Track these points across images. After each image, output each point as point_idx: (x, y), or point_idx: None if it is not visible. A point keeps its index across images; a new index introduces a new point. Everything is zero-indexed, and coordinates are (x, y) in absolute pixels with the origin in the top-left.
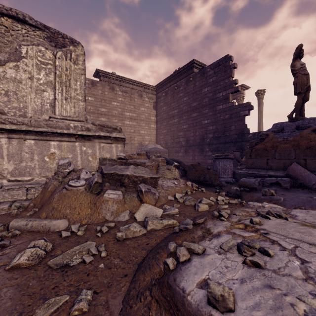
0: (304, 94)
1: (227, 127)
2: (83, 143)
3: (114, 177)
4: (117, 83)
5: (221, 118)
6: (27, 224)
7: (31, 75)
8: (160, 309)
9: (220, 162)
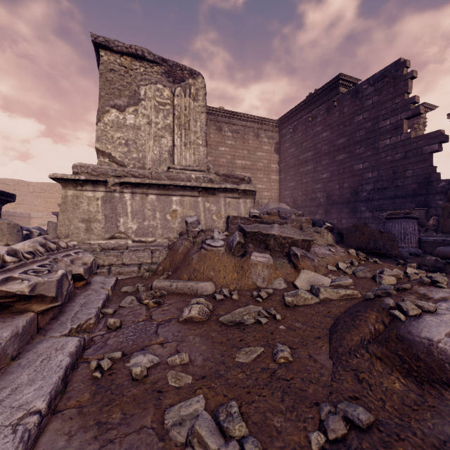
0: None
1: (398, 172)
2: (206, 199)
3: (258, 237)
4: (226, 120)
5: (388, 159)
6: (172, 285)
7: (149, 120)
8: (386, 366)
9: (396, 224)
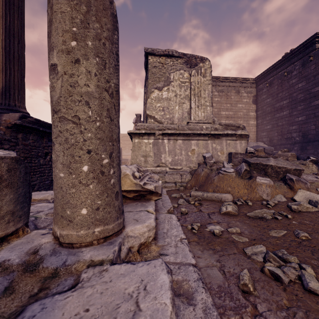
0: None
1: None
2: (213, 141)
3: (259, 167)
4: (213, 84)
5: None
6: (203, 194)
7: (176, 93)
8: None
9: None
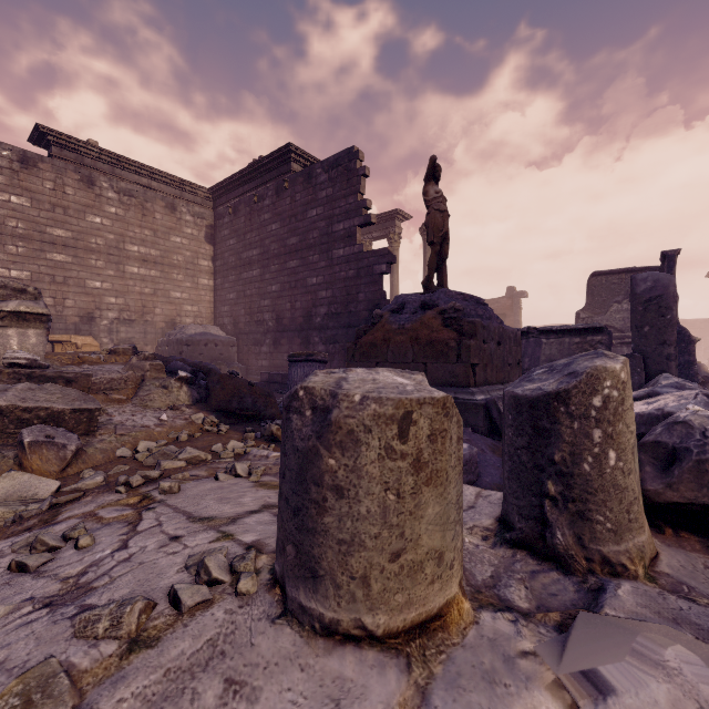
0: (442, 245)
1: (352, 294)
2: None
3: None
4: (105, 168)
5: (343, 275)
6: None
7: None
8: None
9: (299, 369)
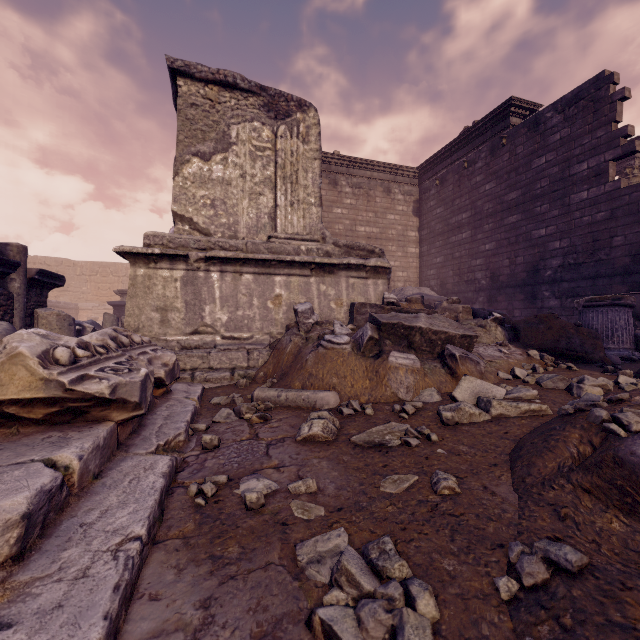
0: None
1: (601, 239)
2: (322, 279)
3: (398, 331)
4: (343, 171)
5: (586, 220)
6: (280, 395)
7: (243, 171)
8: (598, 501)
9: (600, 315)
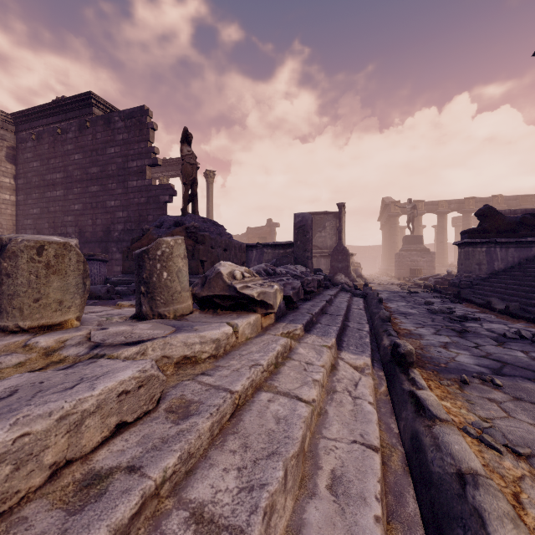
0: (192, 186)
1: (143, 215)
2: None
3: None
4: None
5: (136, 201)
6: None
7: None
8: None
9: None
